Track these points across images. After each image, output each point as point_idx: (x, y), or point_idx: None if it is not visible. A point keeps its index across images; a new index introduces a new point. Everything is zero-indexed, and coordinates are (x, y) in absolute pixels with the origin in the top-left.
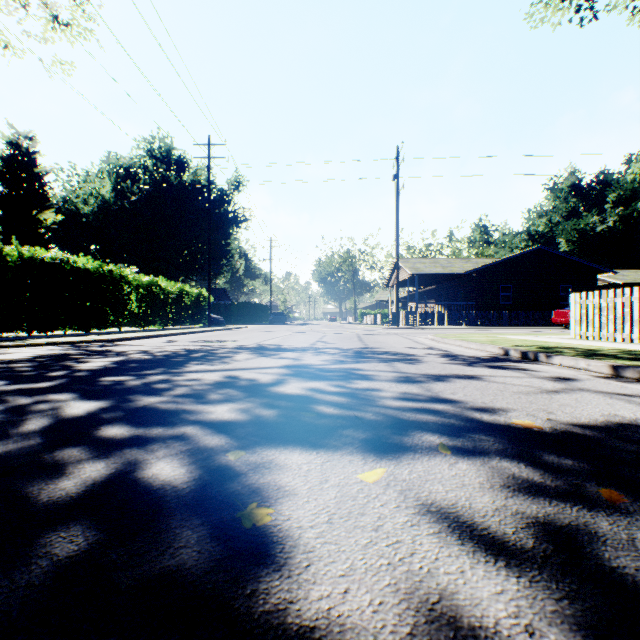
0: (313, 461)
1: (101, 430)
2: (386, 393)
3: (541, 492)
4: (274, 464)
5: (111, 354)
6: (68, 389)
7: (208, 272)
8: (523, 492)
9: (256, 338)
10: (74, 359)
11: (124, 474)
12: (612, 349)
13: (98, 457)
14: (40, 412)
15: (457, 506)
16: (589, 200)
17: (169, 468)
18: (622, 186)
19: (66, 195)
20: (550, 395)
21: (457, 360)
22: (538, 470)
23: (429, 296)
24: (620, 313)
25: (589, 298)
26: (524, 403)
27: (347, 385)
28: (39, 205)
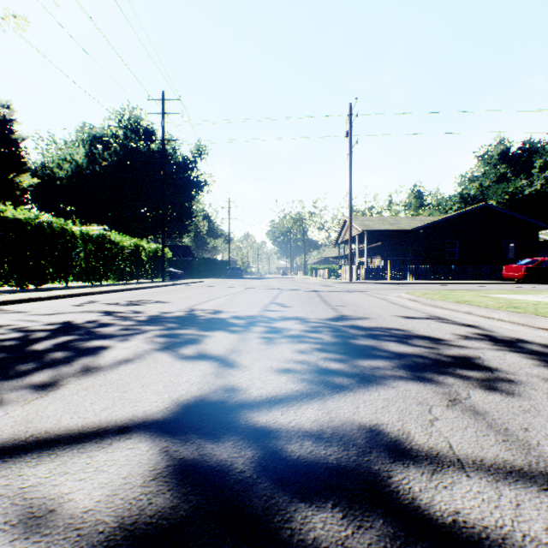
0: None
1: None
2: None
3: None
4: None
5: None
6: None
7: (162, 227)
8: None
9: (198, 297)
10: None
11: None
12: None
13: None
14: None
15: None
16: (517, 166)
17: None
18: None
19: (44, 161)
20: None
21: None
22: None
23: (375, 252)
24: None
25: None
26: None
27: None
28: (16, 169)
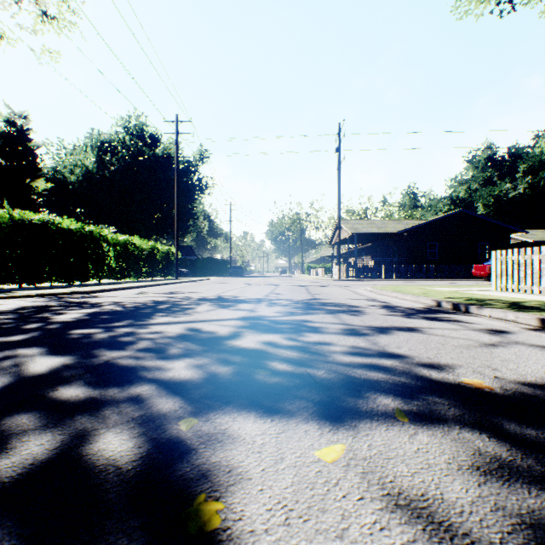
0: (267, 432)
1: (57, 391)
2: (335, 347)
3: (515, 476)
4: (227, 436)
5: (87, 306)
6: (38, 343)
7: (176, 232)
8: (496, 476)
9: (217, 290)
10: (52, 311)
11: (68, 450)
12: (533, 301)
13: (46, 426)
14: (4, 369)
15: (428, 498)
16: (503, 170)
17: (117, 441)
18: (531, 158)
19: (55, 166)
20: (489, 349)
21: (396, 311)
22: (503, 444)
23: (366, 252)
24: (537, 268)
25: (509, 255)
26: (467, 358)
27: (298, 338)
28: (32, 174)
